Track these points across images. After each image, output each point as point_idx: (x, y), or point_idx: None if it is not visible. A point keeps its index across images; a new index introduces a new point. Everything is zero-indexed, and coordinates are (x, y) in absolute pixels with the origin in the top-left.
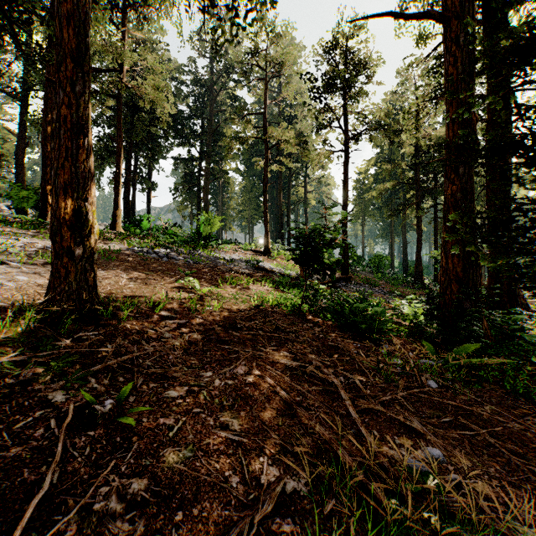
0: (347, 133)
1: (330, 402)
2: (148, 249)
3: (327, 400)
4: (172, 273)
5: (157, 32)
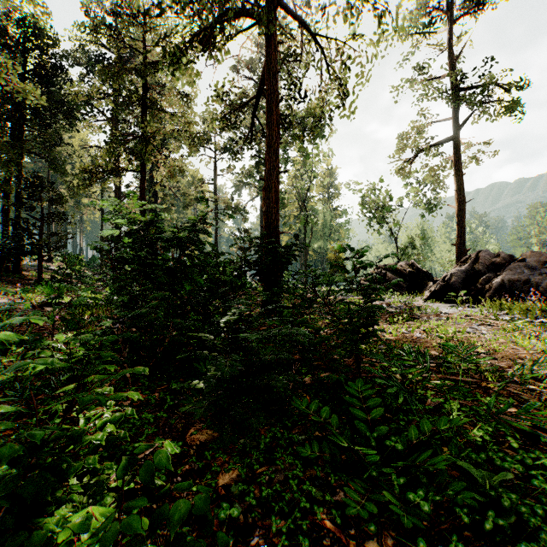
0: None
1: None
2: None
3: None
4: None
5: None
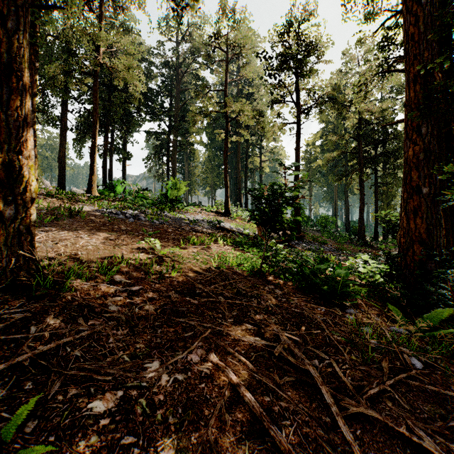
0: (299, 107)
1: (308, 402)
2: (117, 211)
3: (303, 399)
4: (135, 233)
5: (132, 21)
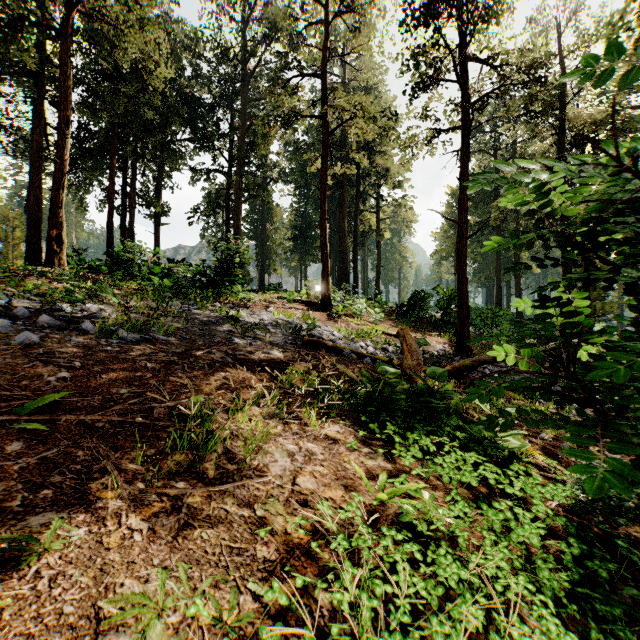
0: (466, 96)
1: None
2: (38, 305)
3: None
4: None
5: None
